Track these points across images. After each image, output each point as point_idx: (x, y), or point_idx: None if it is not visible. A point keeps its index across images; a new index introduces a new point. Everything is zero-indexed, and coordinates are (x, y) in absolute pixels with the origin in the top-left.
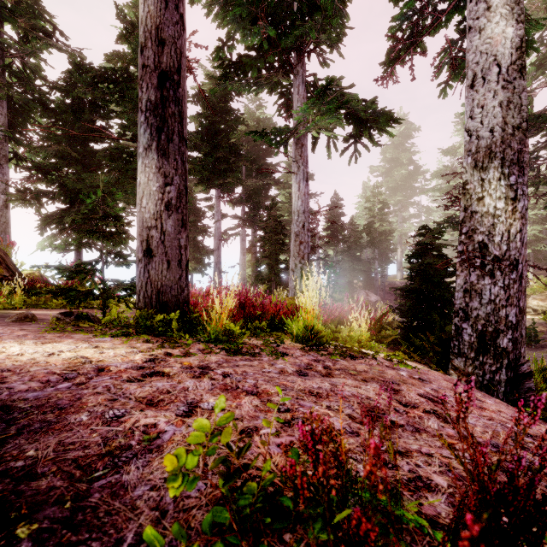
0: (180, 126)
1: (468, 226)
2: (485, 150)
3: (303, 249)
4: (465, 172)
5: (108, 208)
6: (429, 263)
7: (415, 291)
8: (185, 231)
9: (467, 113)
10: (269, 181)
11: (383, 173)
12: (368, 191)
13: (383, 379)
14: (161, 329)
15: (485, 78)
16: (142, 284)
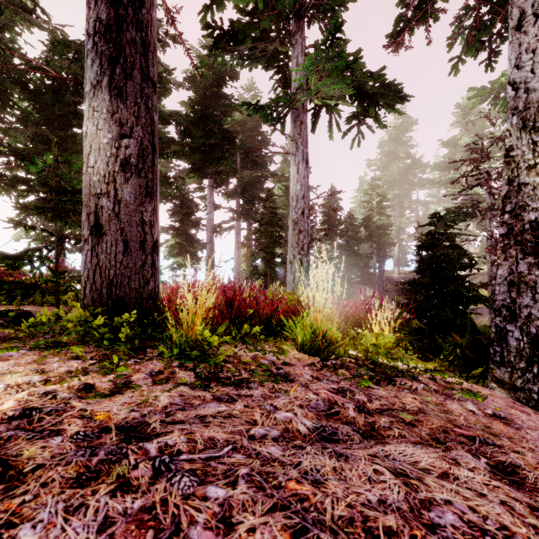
0: (144, 60)
1: (514, 202)
2: (538, 105)
3: (303, 238)
4: (509, 135)
5: (62, 181)
6: (441, 255)
7: (426, 285)
8: (151, 202)
9: (511, 61)
10: (265, 172)
11: (380, 167)
12: (365, 186)
13: (463, 434)
14: (108, 337)
15: (538, 14)
16: (88, 272)
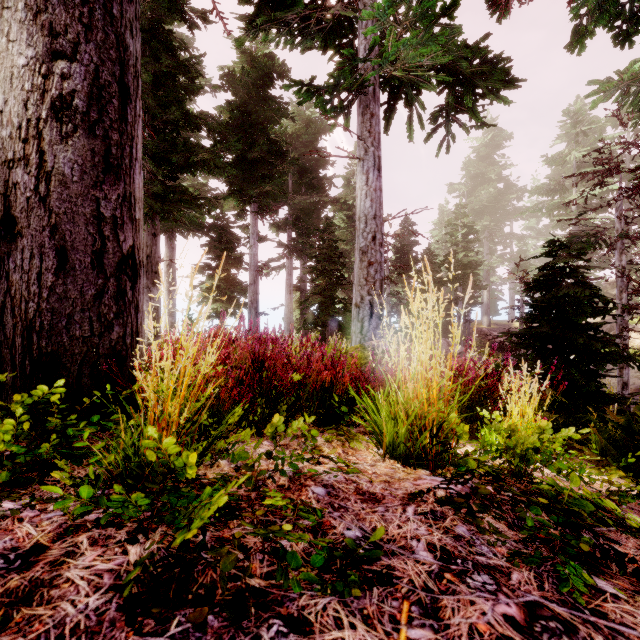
0: None
1: None
2: None
3: (374, 273)
4: None
5: None
6: (564, 296)
7: (541, 337)
8: (117, 183)
9: None
10: (323, 198)
11: (465, 193)
12: (446, 216)
13: None
14: None
15: None
16: None
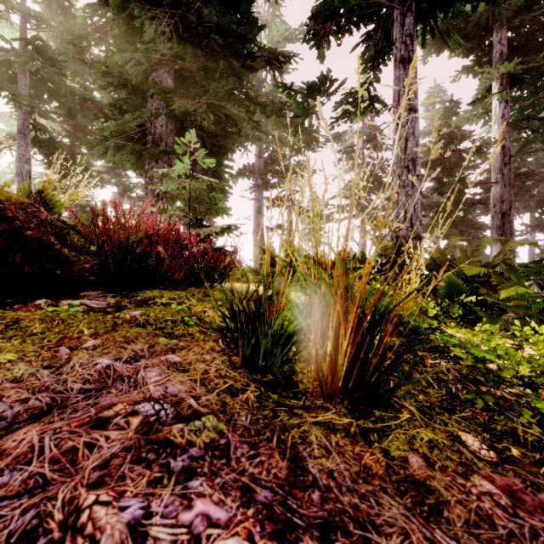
0: (511, 231)
1: None
2: None
3: None
4: None
5: None
6: None
7: None
8: None
9: None
10: None
11: None
12: None
13: None
14: None
15: None
16: None
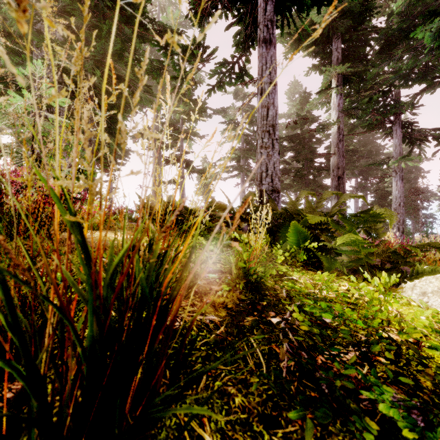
0: (344, 190)
1: None
2: None
3: (399, 217)
4: None
5: None
6: None
7: None
8: None
9: None
10: (378, 159)
11: None
12: None
13: None
14: None
15: None
16: None
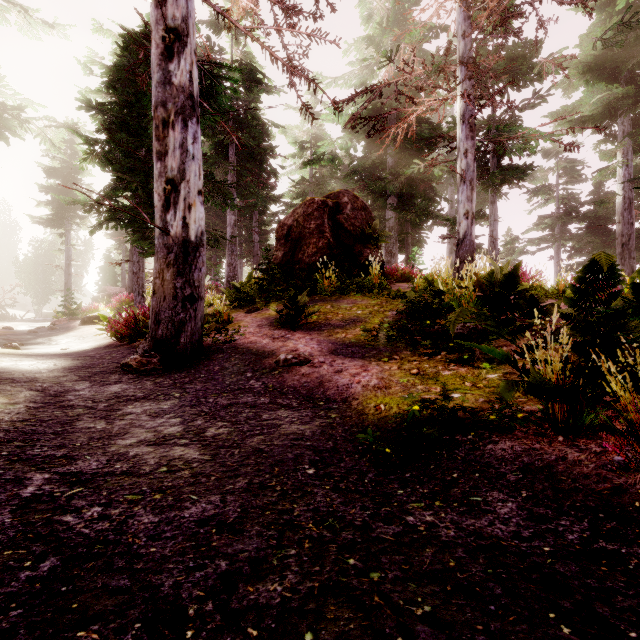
0: (629, 255)
1: None
2: None
3: None
4: None
5: None
6: None
7: None
8: None
9: None
10: None
11: None
12: None
13: None
14: None
15: None
16: None
